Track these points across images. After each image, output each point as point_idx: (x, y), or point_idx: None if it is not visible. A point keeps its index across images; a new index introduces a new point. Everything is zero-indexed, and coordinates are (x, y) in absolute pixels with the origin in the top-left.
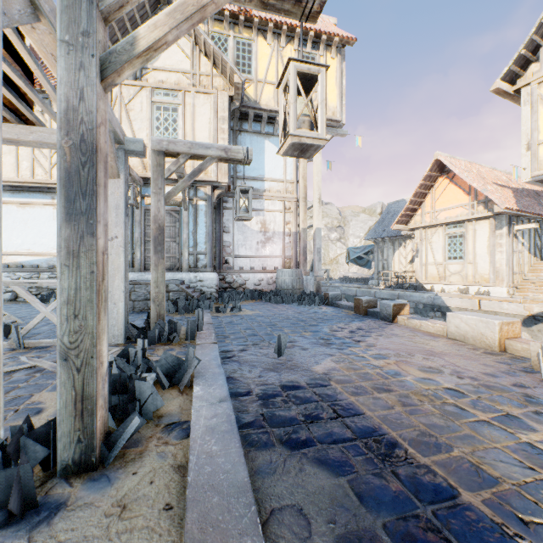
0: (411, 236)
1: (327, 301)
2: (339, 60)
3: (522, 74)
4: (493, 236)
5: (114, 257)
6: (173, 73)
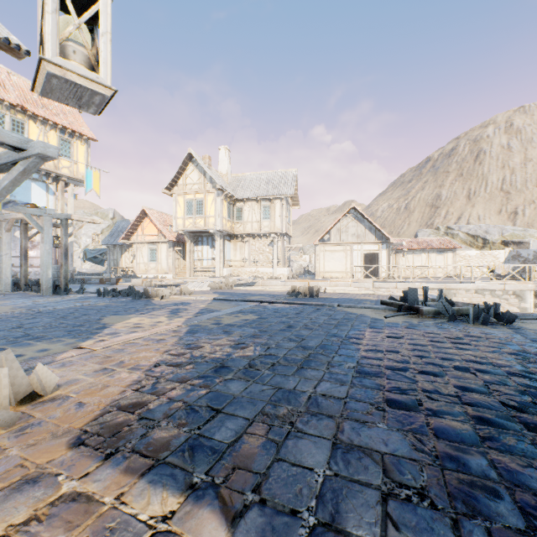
0: (133, 245)
1: (83, 282)
2: (87, 147)
3: (173, 189)
4: (168, 251)
5: (8, 261)
6: None
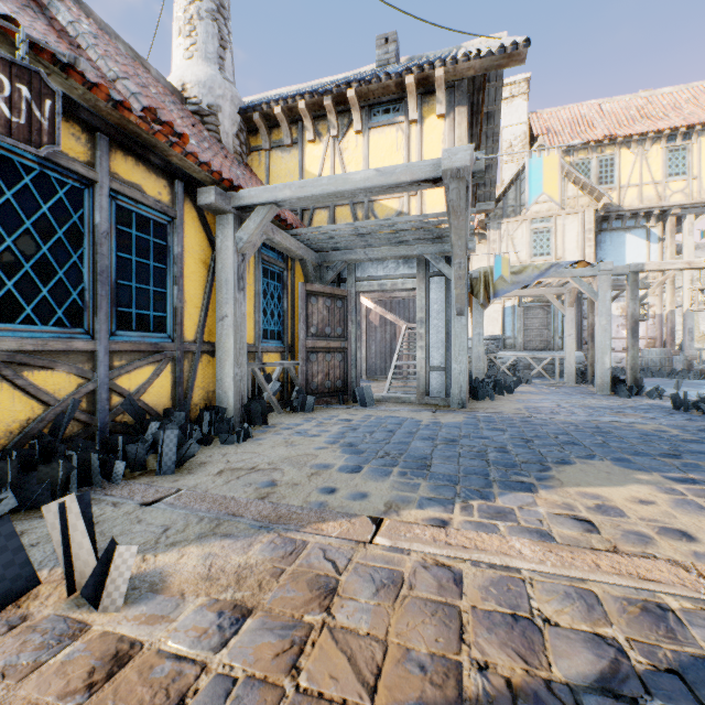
0: None
1: (702, 376)
2: None
3: None
4: None
5: (570, 344)
6: (544, 203)
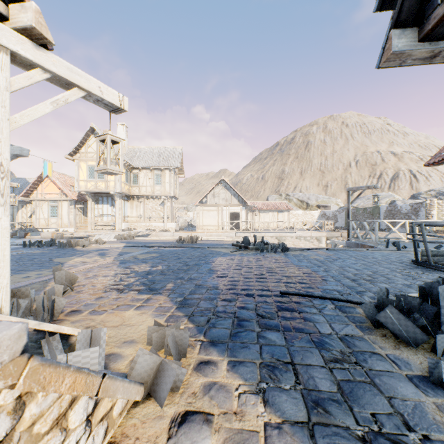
0: (31, 202)
1: None
2: None
3: (75, 155)
4: (69, 208)
5: None
6: None
